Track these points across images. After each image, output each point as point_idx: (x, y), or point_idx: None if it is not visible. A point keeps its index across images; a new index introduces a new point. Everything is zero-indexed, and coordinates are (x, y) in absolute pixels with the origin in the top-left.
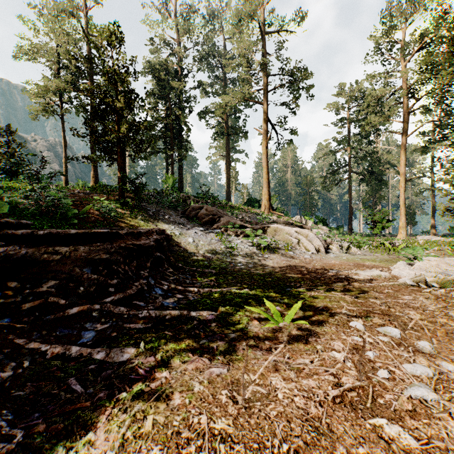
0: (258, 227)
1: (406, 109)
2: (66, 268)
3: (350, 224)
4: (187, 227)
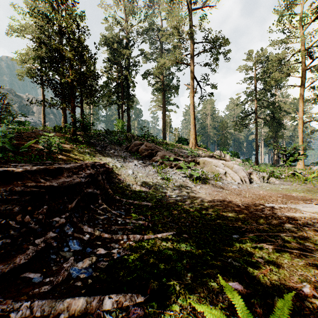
0: (189, 160)
1: (304, 67)
2: None
3: (256, 157)
4: (129, 160)
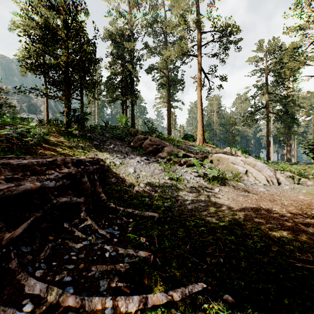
0: (199, 156)
1: None
2: None
3: (267, 154)
4: (130, 156)
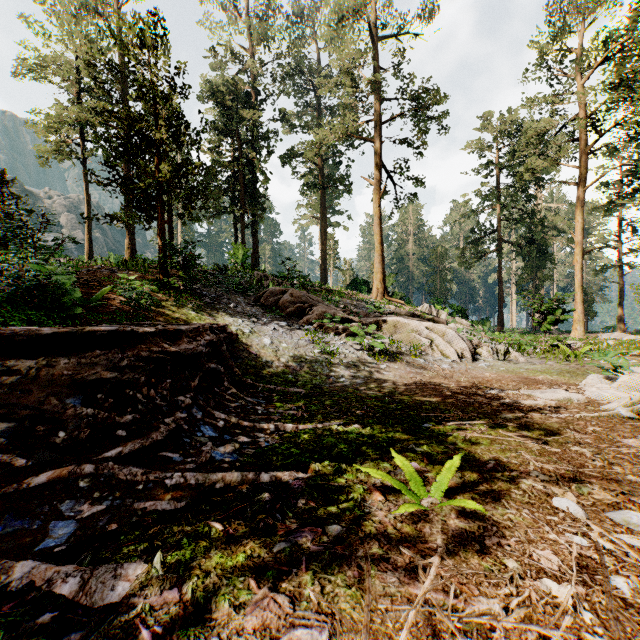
0: (369, 321)
1: (584, 148)
2: (31, 398)
3: (499, 316)
4: (262, 321)
